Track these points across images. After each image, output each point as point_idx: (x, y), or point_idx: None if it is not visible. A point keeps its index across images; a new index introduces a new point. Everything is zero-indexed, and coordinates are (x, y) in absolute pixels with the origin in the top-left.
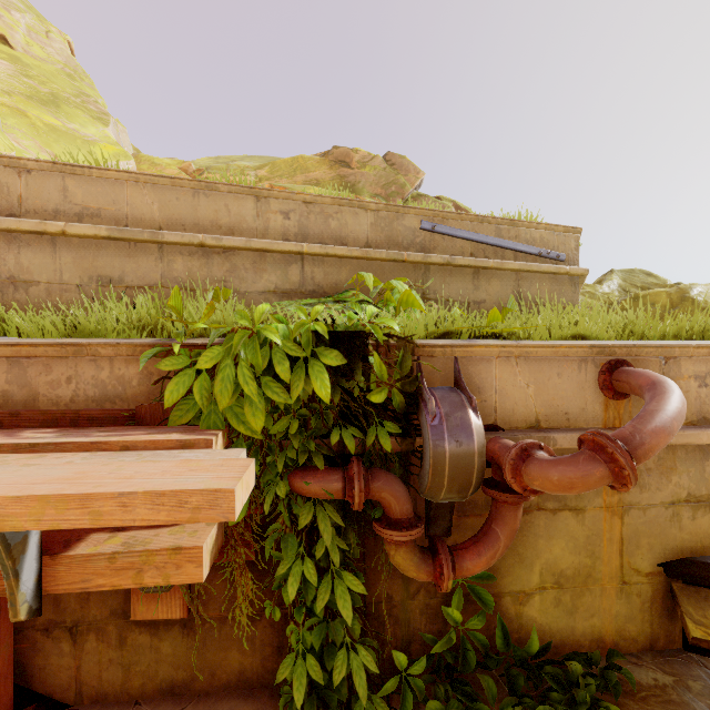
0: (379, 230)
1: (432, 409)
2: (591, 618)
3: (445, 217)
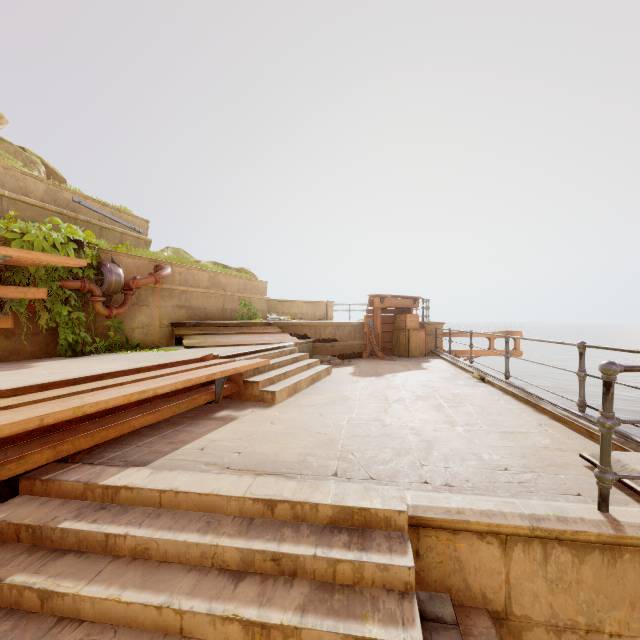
0: (50, 195)
1: (108, 266)
2: (152, 337)
3: (86, 199)
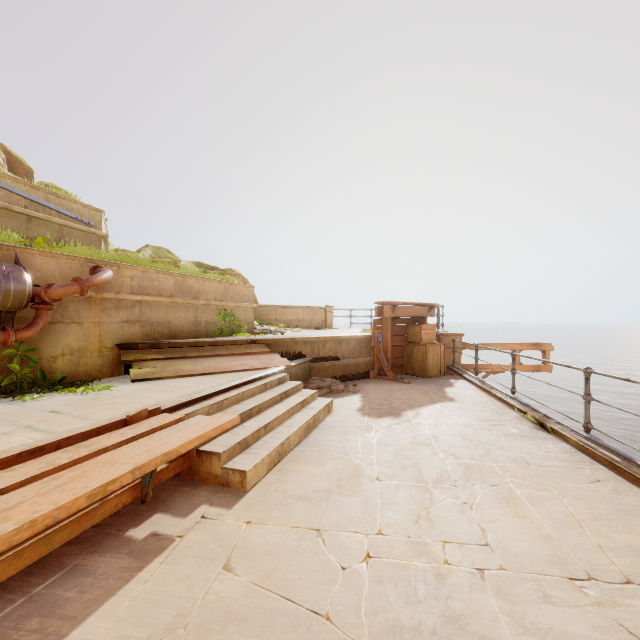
0: None
1: (4, 269)
2: (87, 366)
3: (3, 177)
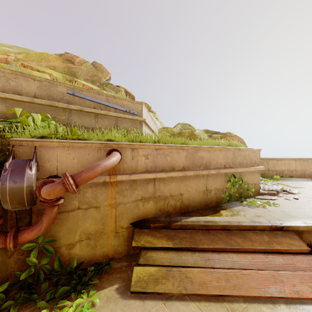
0: (43, 90)
1: (5, 168)
2: (103, 248)
3: (80, 90)
